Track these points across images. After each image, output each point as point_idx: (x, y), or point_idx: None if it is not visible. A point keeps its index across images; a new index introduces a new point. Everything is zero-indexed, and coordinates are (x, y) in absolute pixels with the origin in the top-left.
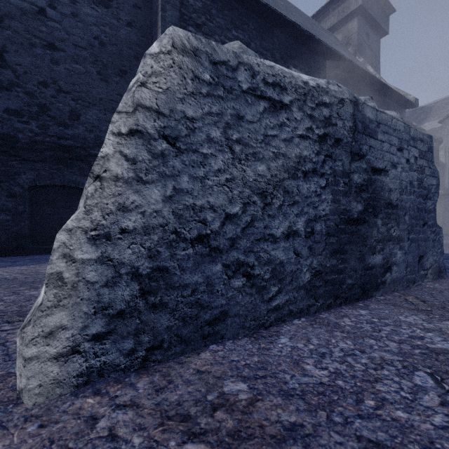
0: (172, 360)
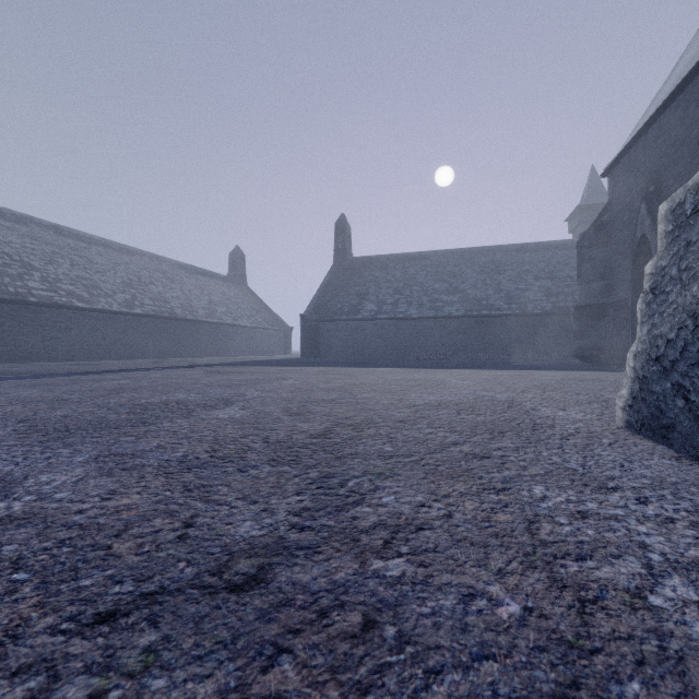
0: (645, 438)
